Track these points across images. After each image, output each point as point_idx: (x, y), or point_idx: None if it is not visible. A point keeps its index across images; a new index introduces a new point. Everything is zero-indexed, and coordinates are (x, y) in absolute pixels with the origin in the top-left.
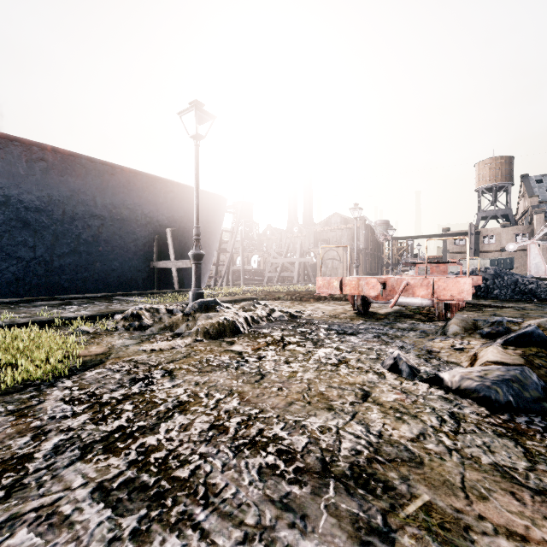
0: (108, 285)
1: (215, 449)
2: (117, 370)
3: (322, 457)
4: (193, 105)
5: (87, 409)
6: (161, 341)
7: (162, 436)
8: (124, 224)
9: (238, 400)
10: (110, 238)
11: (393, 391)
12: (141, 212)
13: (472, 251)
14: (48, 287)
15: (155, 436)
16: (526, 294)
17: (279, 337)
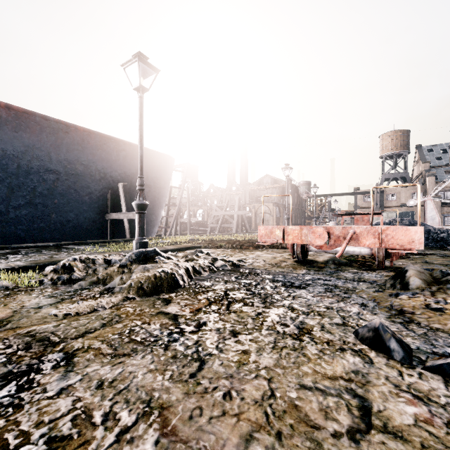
0: (65, 234)
1: None
2: None
3: None
4: (136, 56)
5: None
6: (85, 299)
7: None
8: (78, 179)
9: (157, 431)
10: (65, 191)
11: (401, 396)
12: (95, 168)
13: (378, 206)
14: (4, 237)
15: None
16: (438, 242)
17: (223, 291)
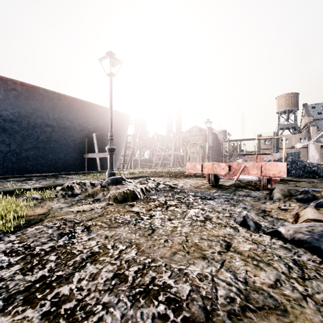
0: (57, 168)
1: (116, 298)
2: (51, 226)
3: (204, 306)
4: (108, 54)
5: (20, 260)
6: (85, 204)
7: (74, 285)
8: (66, 130)
9: (136, 251)
10: (58, 139)
11: (247, 242)
12: (77, 123)
13: (275, 148)
14: (18, 169)
15: (69, 285)
16: (311, 173)
17: (164, 201)
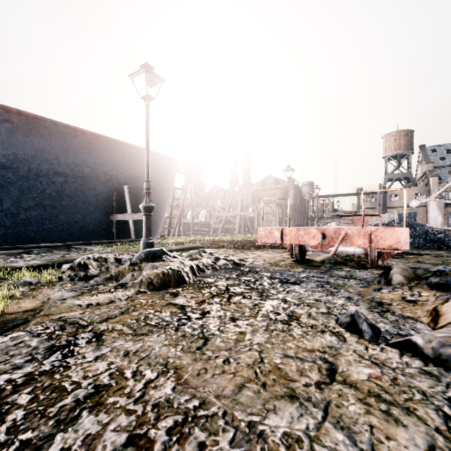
0: (72, 235)
1: None
2: (37, 333)
3: None
4: (143, 67)
5: None
6: (103, 293)
7: None
8: (85, 181)
9: (174, 382)
10: (73, 193)
11: (362, 363)
12: (101, 170)
13: (381, 207)
14: (15, 237)
15: None
16: (435, 242)
17: (224, 287)
